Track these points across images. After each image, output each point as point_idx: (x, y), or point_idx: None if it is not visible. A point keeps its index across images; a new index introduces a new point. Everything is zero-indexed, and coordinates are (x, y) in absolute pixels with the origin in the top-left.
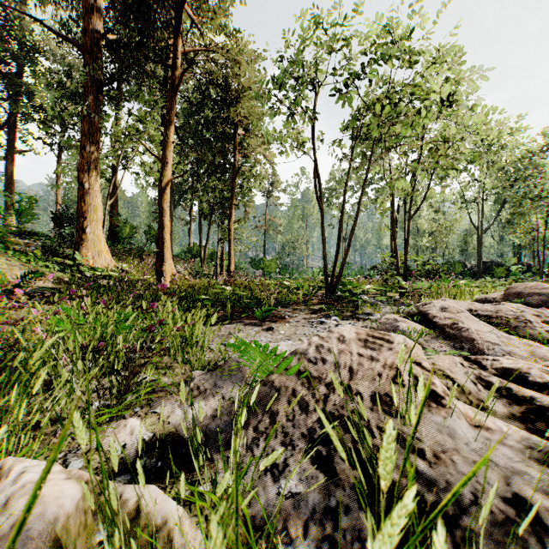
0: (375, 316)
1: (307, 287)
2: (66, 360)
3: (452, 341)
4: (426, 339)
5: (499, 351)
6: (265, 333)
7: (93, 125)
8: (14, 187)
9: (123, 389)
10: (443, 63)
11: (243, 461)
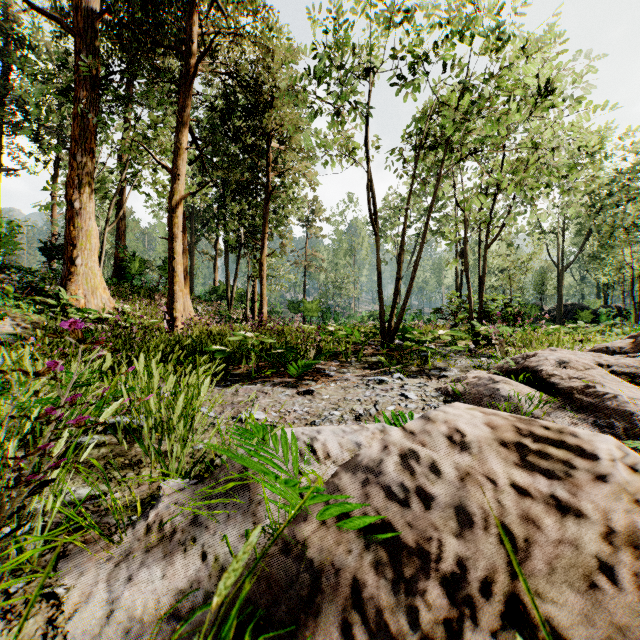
0: (451, 372)
1: (358, 334)
2: None
3: (589, 415)
4: (545, 410)
5: None
6: (301, 398)
7: (86, 128)
8: None
9: None
10: None
11: None
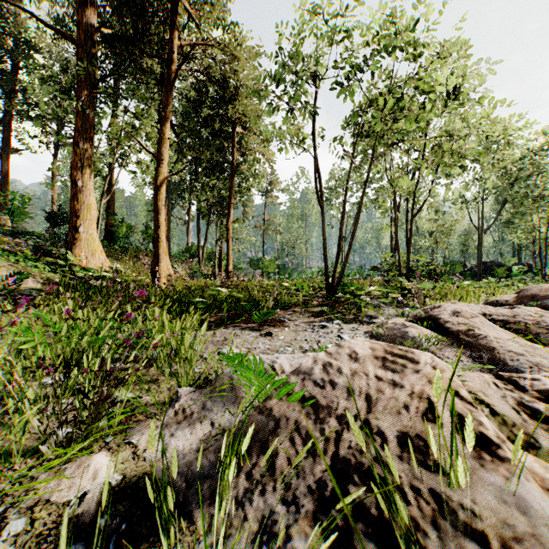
0: (379, 320)
1: (307, 288)
2: (19, 383)
3: (468, 350)
4: (439, 346)
5: (525, 362)
6: (263, 338)
7: (87, 121)
8: (9, 186)
9: (89, 419)
10: (448, 57)
11: (231, 523)
